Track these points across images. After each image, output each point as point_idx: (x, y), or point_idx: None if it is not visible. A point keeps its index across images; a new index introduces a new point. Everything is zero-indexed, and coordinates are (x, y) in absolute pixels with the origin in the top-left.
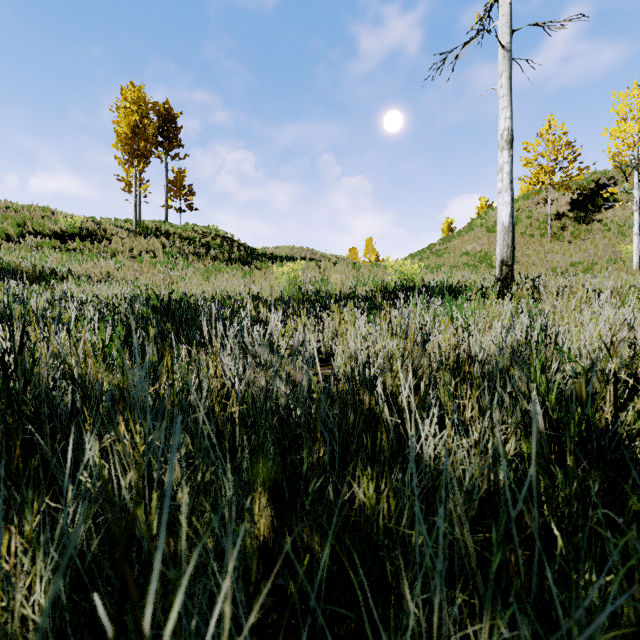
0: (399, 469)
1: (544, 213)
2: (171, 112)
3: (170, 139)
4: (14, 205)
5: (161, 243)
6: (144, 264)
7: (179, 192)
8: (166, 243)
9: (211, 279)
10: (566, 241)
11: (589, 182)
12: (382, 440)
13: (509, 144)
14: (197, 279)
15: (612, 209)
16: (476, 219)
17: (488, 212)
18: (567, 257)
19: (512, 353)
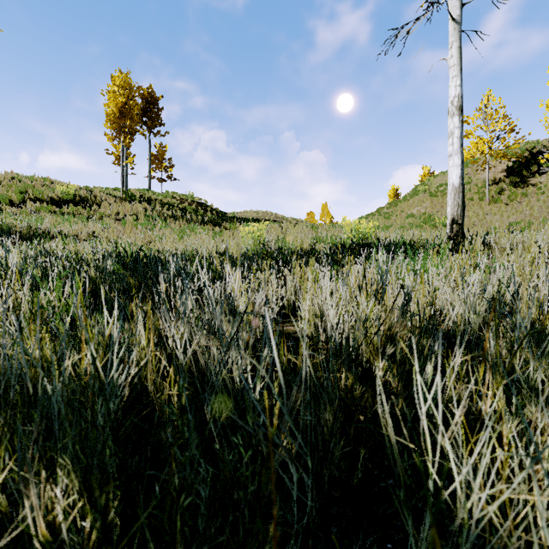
0: (409, 512)
1: (482, 179)
2: (153, 95)
3: (153, 119)
4: (19, 176)
5: (143, 207)
6: (127, 225)
7: (160, 164)
8: (148, 207)
9: (185, 238)
10: (503, 204)
11: (523, 151)
12: (362, 428)
13: (459, 110)
14: (173, 238)
15: (545, 174)
16: (420, 185)
17: (430, 179)
18: (505, 218)
19: (484, 310)
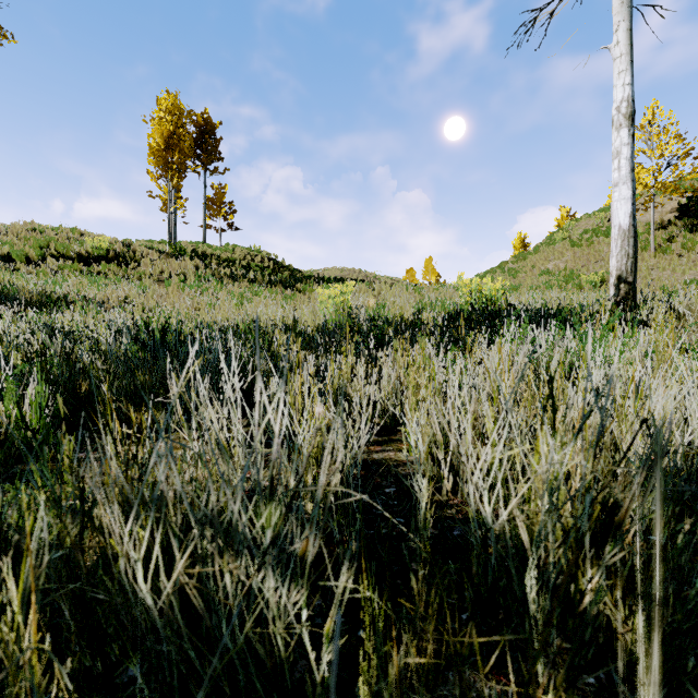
0: None
1: (644, 222)
2: (210, 122)
3: (209, 152)
4: (41, 226)
5: (194, 265)
6: (172, 288)
7: (219, 210)
8: (200, 265)
9: (244, 305)
10: (675, 255)
11: None
12: None
13: (629, 119)
14: (229, 305)
15: None
16: (556, 232)
17: (571, 224)
18: (678, 274)
19: None
